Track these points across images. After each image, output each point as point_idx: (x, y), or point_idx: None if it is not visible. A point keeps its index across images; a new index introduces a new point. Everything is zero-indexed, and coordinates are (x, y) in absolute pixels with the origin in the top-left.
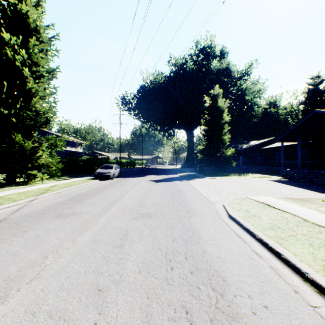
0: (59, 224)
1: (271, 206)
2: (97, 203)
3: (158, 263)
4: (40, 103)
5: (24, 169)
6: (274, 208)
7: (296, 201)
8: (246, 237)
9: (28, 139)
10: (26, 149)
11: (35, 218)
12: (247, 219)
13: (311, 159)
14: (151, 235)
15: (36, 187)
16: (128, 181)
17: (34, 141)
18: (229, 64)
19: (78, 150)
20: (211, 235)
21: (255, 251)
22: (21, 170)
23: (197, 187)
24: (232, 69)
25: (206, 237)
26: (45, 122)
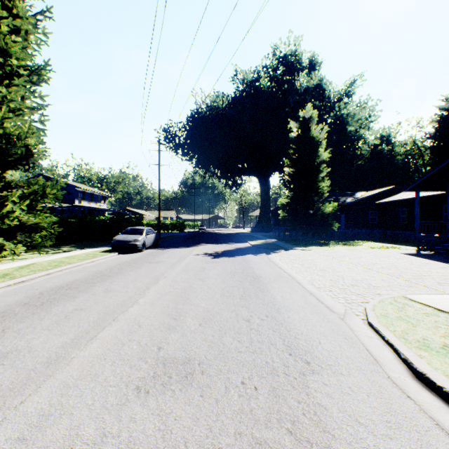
0: None
1: None
2: (75, 315)
3: None
4: (12, 121)
5: None
6: None
7: None
8: None
9: None
10: None
11: None
12: None
13: None
14: None
15: None
16: (167, 255)
17: (9, 188)
18: (322, 79)
19: (101, 206)
20: None
21: None
22: None
23: (288, 267)
24: (326, 87)
25: None
26: (25, 154)
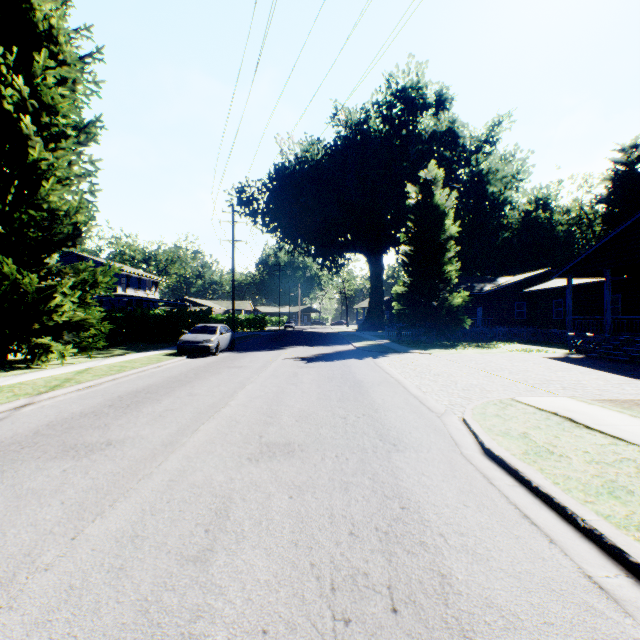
0: (57, 476)
1: (579, 423)
2: (169, 414)
3: (310, 636)
4: (60, 194)
5: (23, 335)
6: (589, 429)
7: (629, 410)
8: (547, 521)
9: (35, 271)
10: (26, 291)
11: (5, 456)
12: (534, 462)
13: (628, 312)
14: (290, 514)
15: (45, 374)
16: (248, 360)
17: (49, 275)
18: (454, 121)
19: (151, 295)
20: (453, 516)
21: (592, 578)
22: (19, 336)
23: (396, 373)
24: (460, 133)
25: (440, 522)
26: (72, 233)
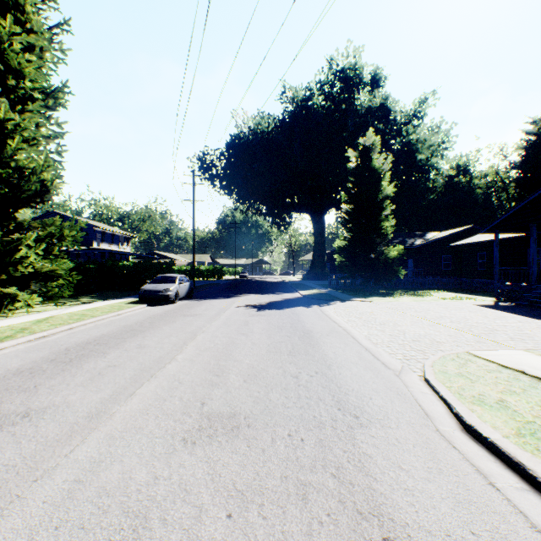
0: None
1: None
2: (109, 371)
3: None
4: (26, 152)
5: None
6: None
7: None
8: None
9: (4, 225)
10: None
11: None
12: (538, 450)
13: None
14: None
15: (5, 323)
16: (204, 307)
17: (20, 229)
18: (387, 98)
19: (123, 249)
20: None
21: None
22: None
23: (343, 321)
24: (392, 108)
25: None
26: (40, 190)
